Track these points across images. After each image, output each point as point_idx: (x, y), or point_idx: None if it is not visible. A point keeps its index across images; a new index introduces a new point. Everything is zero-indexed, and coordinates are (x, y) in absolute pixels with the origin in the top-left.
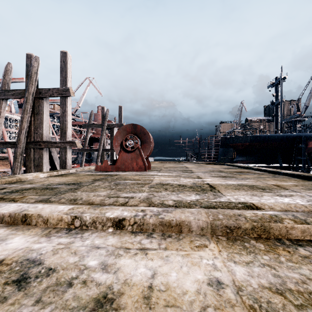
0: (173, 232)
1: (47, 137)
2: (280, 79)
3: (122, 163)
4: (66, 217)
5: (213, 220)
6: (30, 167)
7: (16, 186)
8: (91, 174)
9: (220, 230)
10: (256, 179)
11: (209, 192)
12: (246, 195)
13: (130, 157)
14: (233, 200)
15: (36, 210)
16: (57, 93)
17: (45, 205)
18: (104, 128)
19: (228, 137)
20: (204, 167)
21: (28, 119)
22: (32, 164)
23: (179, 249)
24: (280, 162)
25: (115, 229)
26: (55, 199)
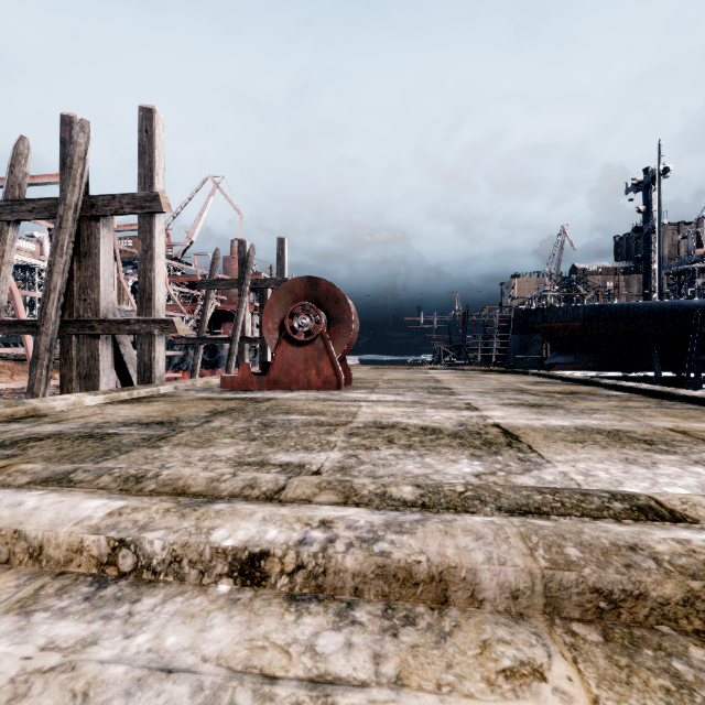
0: (421, 603)
1: (109, 310)
2: (656, 173)
3: (283, 370)
4: (93, 541)
5: (552, 565)
6: (70, 381)
7: (19, 430)
8: (209, 397)
9: (574, 603)
10: (618, 413)
11: (506, 450)
12: (609, 462)
13: (302, 356)
14: (579, 478)
15: (14, 515)
16: (131, 205)
17: (47, 498)
18: (245, 290)
19: (533, 309)
20: (479, 380)
21: (65, 267)
22: (74, 373)
23: (446, 689)
24: (656, 368)
25: (238, 585)
26: (85, 474)
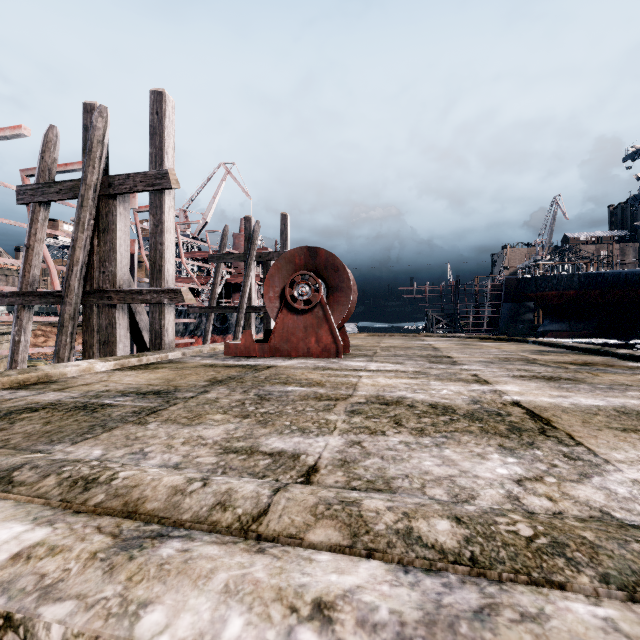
0: None
1: (126, 281)
2: None
3: (283, 337)
4: None
5: None
6: (91, 346)
7: (21, 398)
8: (212, 363)
9: None
10: None
11: (543, 441)
12: None
13: (302, 324)
14: None
15: None
16: (143, 183)
17: None
18: (251, 263)
19: (525, 277)
20: (479, 348)
21: (86, 242)
22: (95, 339)
23: None
24: None
25: None
26: (30, 473)
